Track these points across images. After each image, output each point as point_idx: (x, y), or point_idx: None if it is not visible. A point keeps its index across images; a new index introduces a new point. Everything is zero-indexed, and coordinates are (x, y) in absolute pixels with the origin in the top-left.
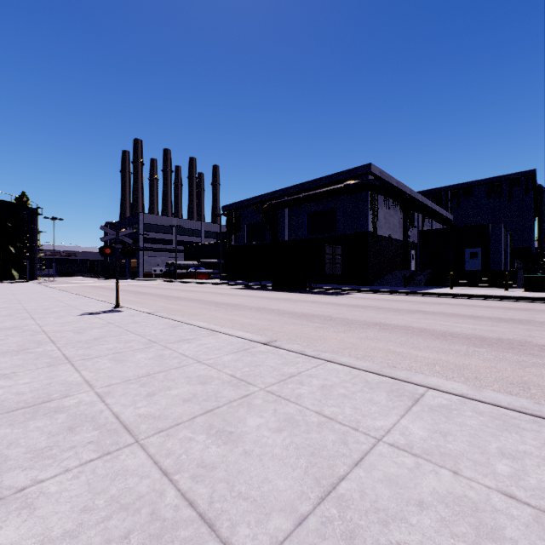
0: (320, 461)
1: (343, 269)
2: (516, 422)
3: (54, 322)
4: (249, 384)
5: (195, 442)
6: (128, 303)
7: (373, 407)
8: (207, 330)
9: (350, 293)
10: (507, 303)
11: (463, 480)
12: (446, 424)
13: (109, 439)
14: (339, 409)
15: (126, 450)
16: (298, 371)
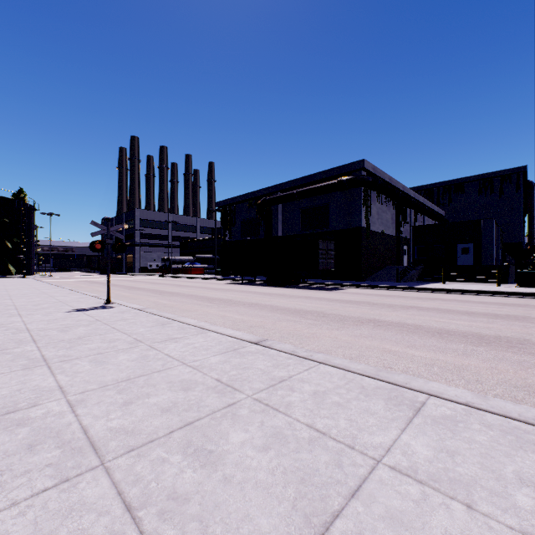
0: (311, 491)
1: (336, 264)
2: (531, 438)
3: (40, 319)
4: (236, 390)
5: (168, 464)
6: (120, 299)
7: (370, 419)
8: (196, 328)
9: (343, 288)
10: (501, 299)
11: (480, 518)
12: (453, 440)
13: (71, 461)
14: (333, 421)
15: (88, 475)
16: (289, 375)
